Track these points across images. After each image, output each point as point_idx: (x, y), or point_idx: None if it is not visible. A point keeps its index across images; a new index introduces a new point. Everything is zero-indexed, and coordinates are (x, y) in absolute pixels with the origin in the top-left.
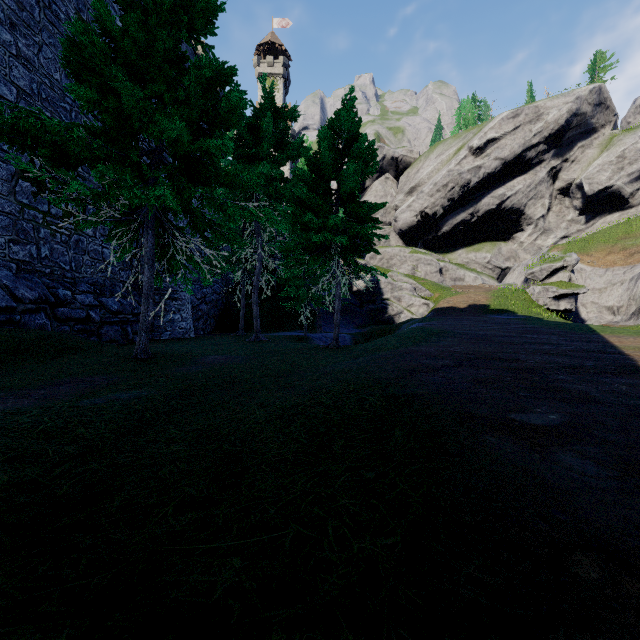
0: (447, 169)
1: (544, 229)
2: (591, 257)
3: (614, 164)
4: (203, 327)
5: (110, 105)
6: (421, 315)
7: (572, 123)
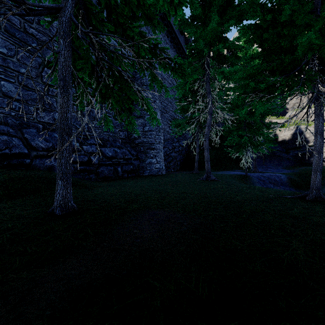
0: None
1: None
2: None
3: None
4: (173, 167)
5: None
6: None
7: None
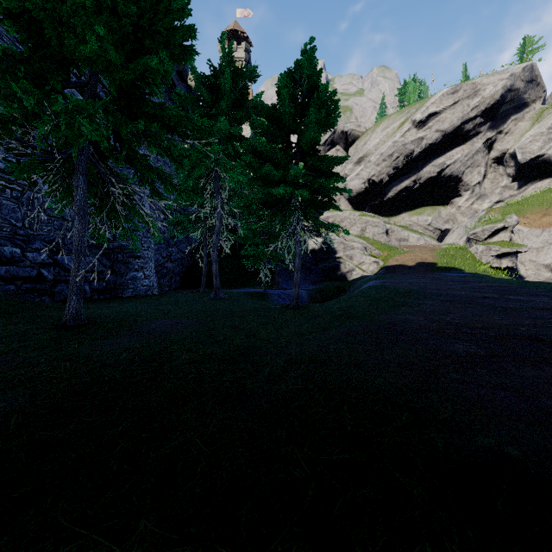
0: (392, 140)
1: (480, 194)
2: (527, 219)
3: (545, 135)
4: (168, 284)
5: (11, 5)
6: (371, 272)
7: (506, 98)
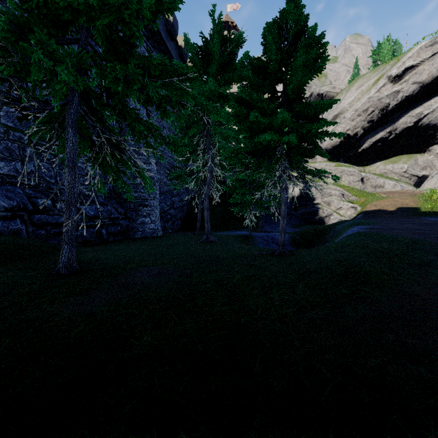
0: (367, 96)
1: None
2: None
3: None
4: (171, 227)
5: None
6: (349, 217)
7: None
